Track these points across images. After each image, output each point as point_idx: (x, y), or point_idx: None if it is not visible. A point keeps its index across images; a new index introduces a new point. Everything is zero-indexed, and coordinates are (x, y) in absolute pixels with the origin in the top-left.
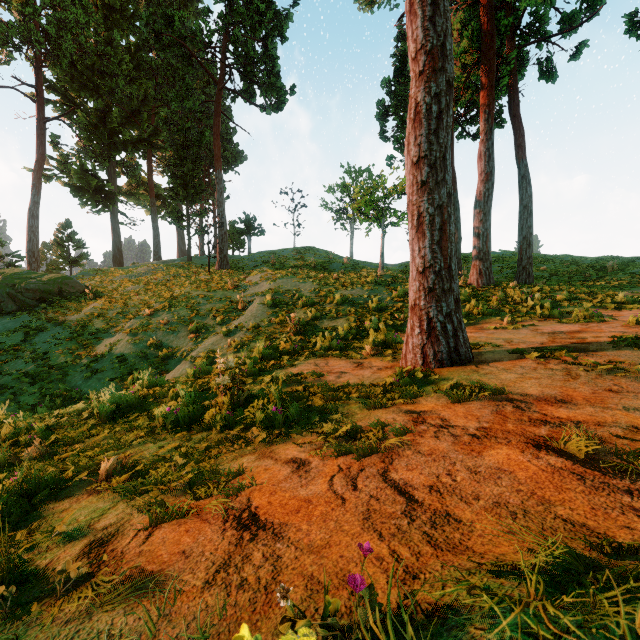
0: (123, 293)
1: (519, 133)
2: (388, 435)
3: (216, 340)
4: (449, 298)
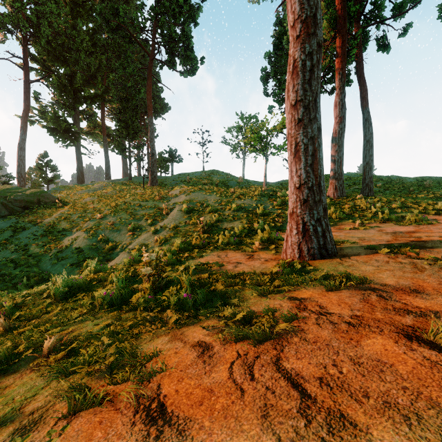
0: (83, 202)
1: (363, 88)
2: (277, 321)
3: (147, 236)
4: (319, 207)
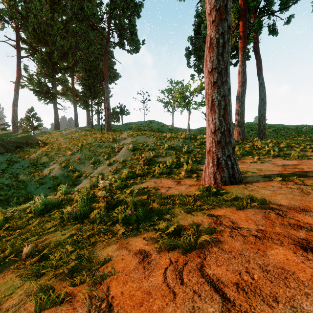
0: (58, 143)
1: (259, 61)
2: (200, 233)
3: (103, 168)
4: (229, 147)
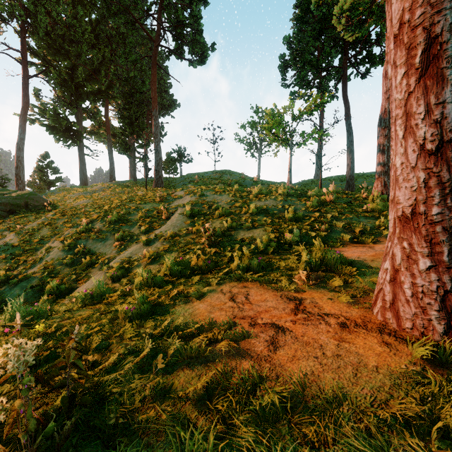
0: (75, 206)
1: None
2: None
3: (135, 249)
4: None
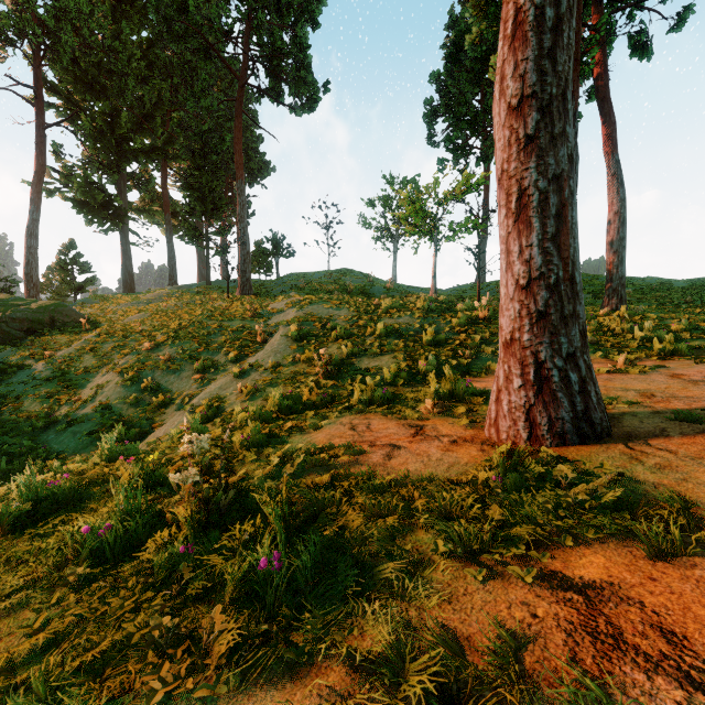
0: (125, 323)
1: (609, 120)
2: None
3: (225, 383)
4: (572, 329)
